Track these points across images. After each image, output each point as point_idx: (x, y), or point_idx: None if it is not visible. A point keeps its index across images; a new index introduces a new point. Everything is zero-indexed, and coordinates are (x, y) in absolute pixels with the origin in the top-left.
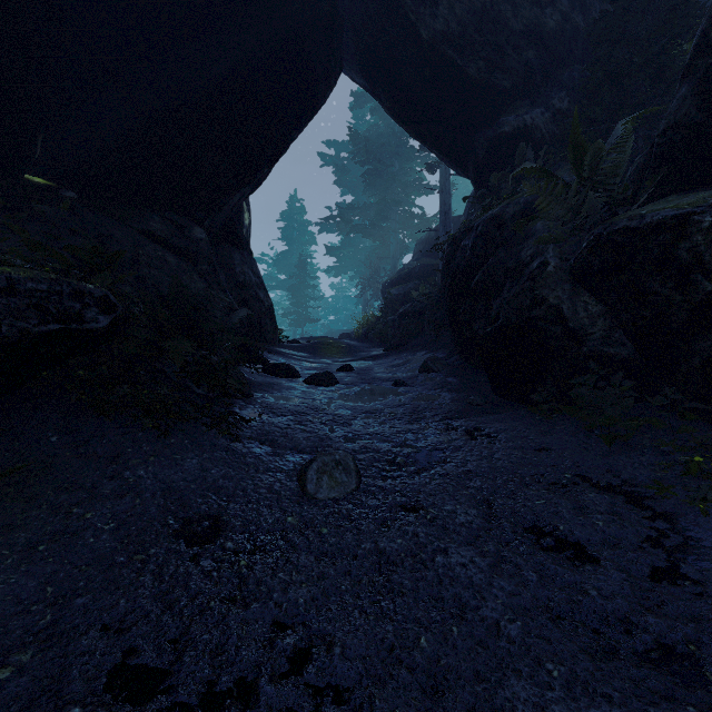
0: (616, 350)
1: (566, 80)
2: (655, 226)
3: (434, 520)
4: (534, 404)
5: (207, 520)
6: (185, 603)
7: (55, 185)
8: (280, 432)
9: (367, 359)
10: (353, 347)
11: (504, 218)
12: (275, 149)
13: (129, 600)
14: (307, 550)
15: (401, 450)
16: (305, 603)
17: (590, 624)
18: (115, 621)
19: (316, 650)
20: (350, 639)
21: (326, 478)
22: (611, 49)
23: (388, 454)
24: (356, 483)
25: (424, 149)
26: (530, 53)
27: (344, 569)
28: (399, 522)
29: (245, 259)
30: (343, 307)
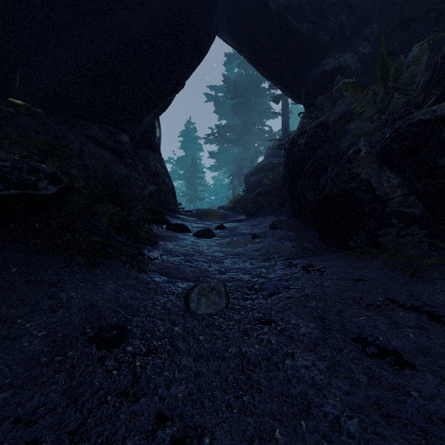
0: (411, 210)
1: (368, 34)
2: (444, 117)
3: (283, 331)
4: (350, 249)
5: (115, 329)
6: (87, 397)
7: (29, 105)
8: (174, 267)
9: (235, 222)
10: (226, 215)
11: (327, 123)
12: (174, 83)
13: (43, 394)
14: (188, 353)
15: (257, 279)
16: (183, 397)
17: (416, 422)
18: (27, 414)
19: (189, 440)
20: (218, 430)
21: (204, 299)
22: (403, 4)
23: (249, 282)
24: (225, 303)
25: (271, 88)
26: (343, 17)
27: (215, 368)
28: (257, 332)
29: (156, 158)
30: (220, 191)
